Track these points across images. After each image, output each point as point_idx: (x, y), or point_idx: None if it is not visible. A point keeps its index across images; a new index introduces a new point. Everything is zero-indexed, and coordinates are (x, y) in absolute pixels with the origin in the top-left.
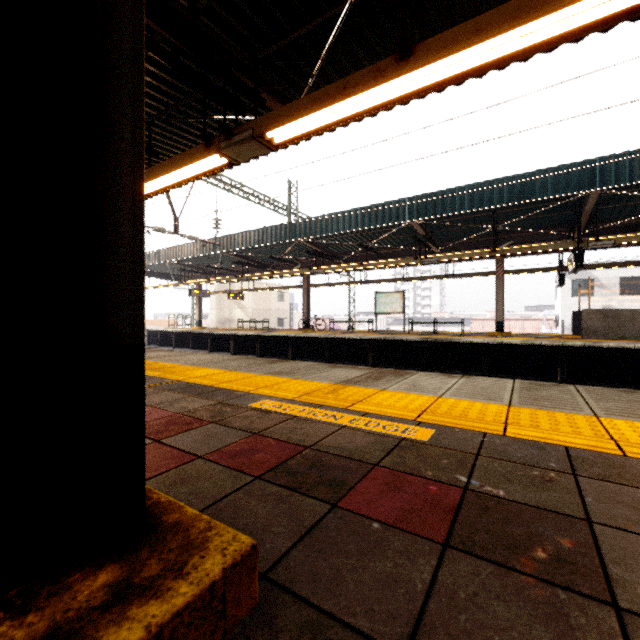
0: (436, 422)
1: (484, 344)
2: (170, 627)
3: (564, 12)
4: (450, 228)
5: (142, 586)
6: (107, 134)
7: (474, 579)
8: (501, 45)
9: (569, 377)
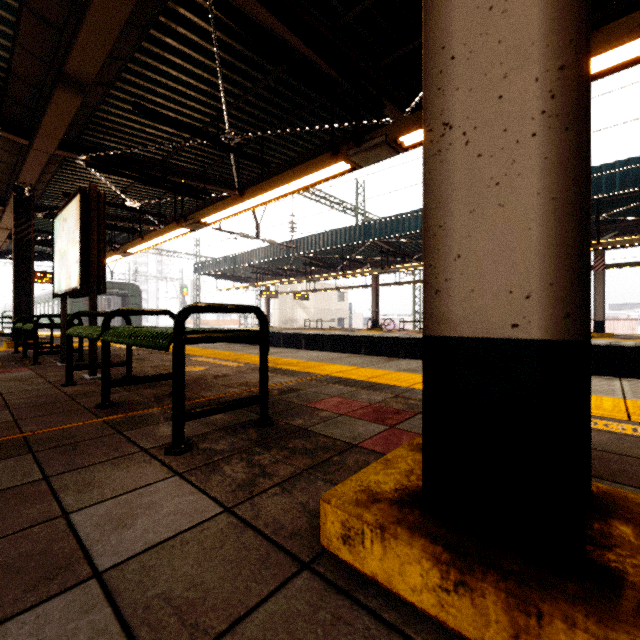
0: None
1: None
2: None
3: None
4: None
5: None
6: None
7: None
8: None
9: None
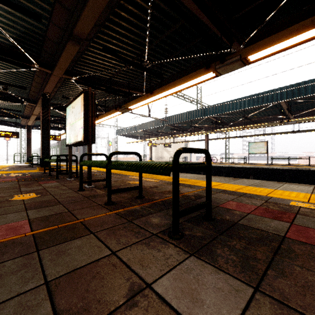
0: None
1: None
2: None
3: None
4: (303, 103)
5: None
6: None
7: None
8: None
9: None
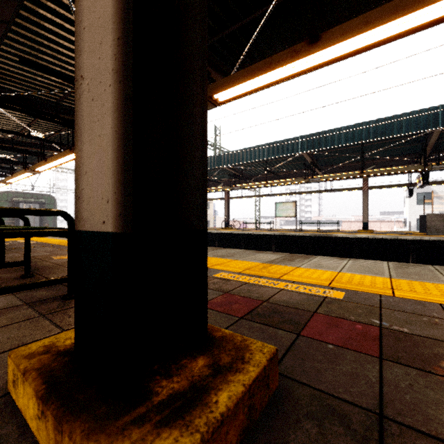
0: (343, 287)
1: (355, 238)
2: (252, 387)
3: (430, 7)
4: (329, 157)
5: (226, 366)
6: (182, 105)
7: (407, 377)
8: (382, 31)
9: (418, 262)
